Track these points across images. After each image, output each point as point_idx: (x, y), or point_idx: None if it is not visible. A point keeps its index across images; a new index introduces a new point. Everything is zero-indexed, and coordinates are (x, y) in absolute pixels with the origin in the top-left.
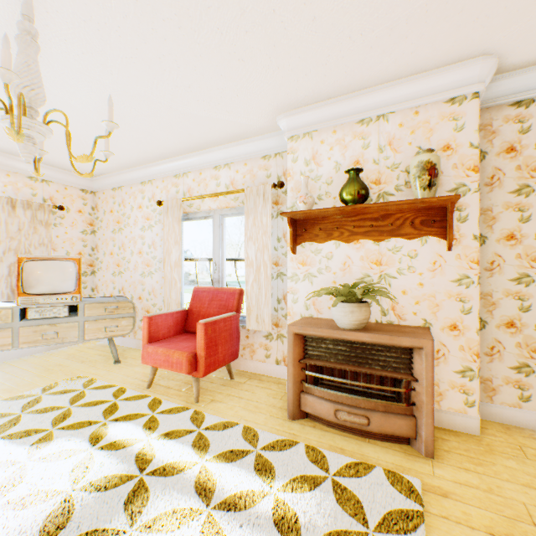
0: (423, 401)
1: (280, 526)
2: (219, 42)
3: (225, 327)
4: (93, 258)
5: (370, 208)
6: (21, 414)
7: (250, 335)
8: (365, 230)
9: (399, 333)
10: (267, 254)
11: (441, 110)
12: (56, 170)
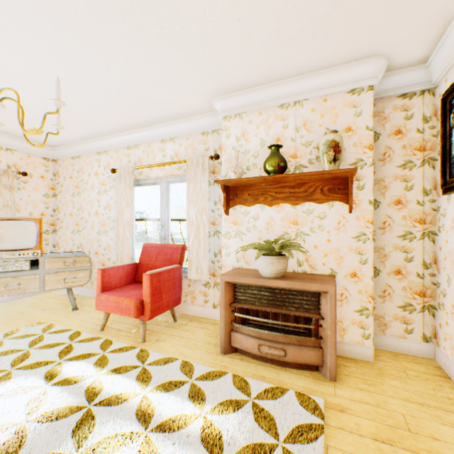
0: (328, 335)
1: (207, 442)
2: (159, 35)
3: (169, 277)
4: (54, 218)
5: (288, 177)
6: None
7: (192, 284)
8: (285, 196)
9: (310, 280)
10: (205, 215)
11: (344, 98)
12: (20, 140)
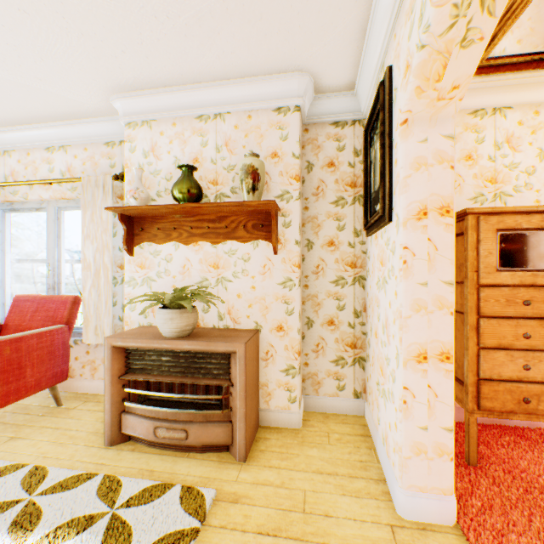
0: (237, 406)
1: None
2: None
3: (41, 344)
4: None
5: (200, 208)
6: None
7: (92, 350)
8: (204, 232)
9: (220, 338)
10: (109, 255)
11: (270, 117)
12: None
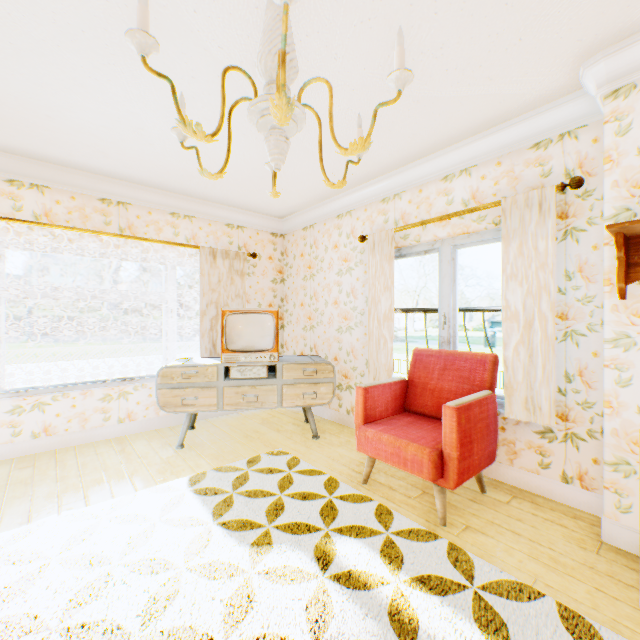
0: None
1: None
2: None
3: (480, 415)
4: (282, 310)
5: None
6: (232, 493)
7: (508, 427)
8: None
9: None
10: (546, 300)
11: None
12: (249, 214)
